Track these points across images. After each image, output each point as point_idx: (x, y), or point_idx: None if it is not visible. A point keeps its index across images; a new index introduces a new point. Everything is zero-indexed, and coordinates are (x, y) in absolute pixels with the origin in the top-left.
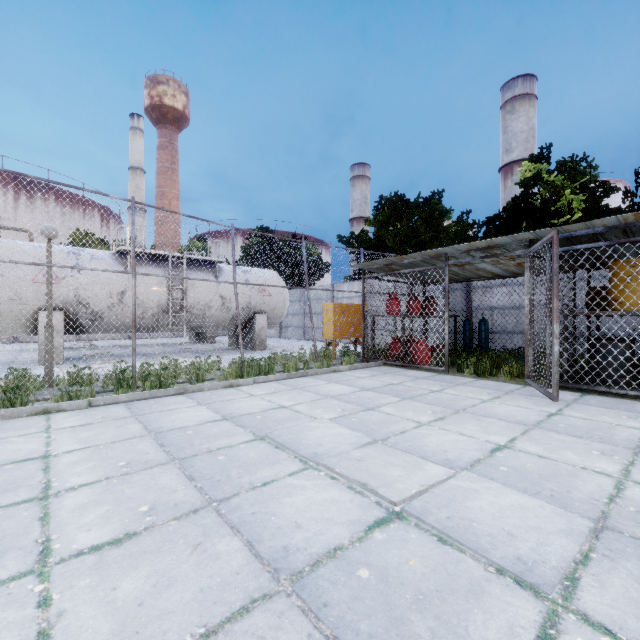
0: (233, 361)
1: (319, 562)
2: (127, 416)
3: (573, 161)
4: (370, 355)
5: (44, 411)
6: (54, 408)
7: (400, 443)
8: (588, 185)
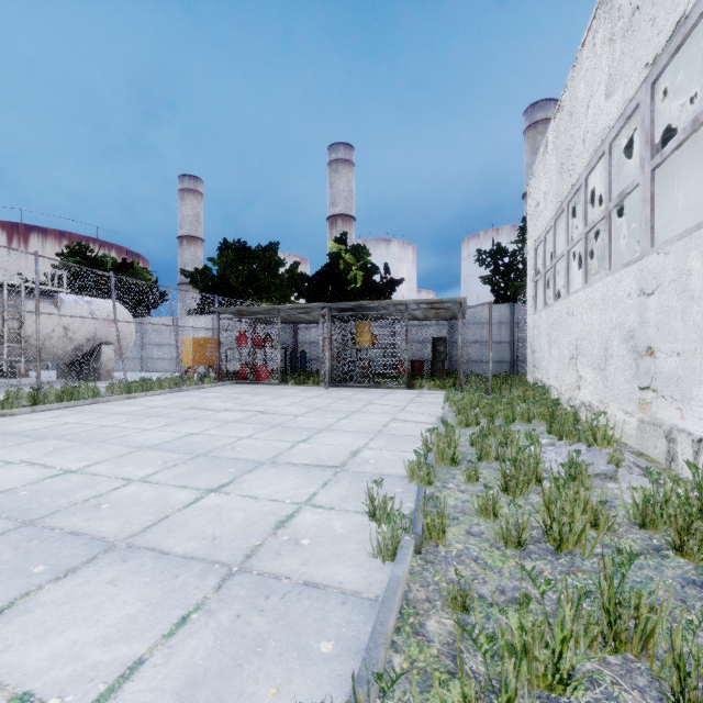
0: (122, 382)
1: (239, 420)
2: (79, 412)
3: (359, 248)
4: (224, 377)
5: (2, 415)
6: (9, 413)
7: (257, 405)
8: (366, 265)
